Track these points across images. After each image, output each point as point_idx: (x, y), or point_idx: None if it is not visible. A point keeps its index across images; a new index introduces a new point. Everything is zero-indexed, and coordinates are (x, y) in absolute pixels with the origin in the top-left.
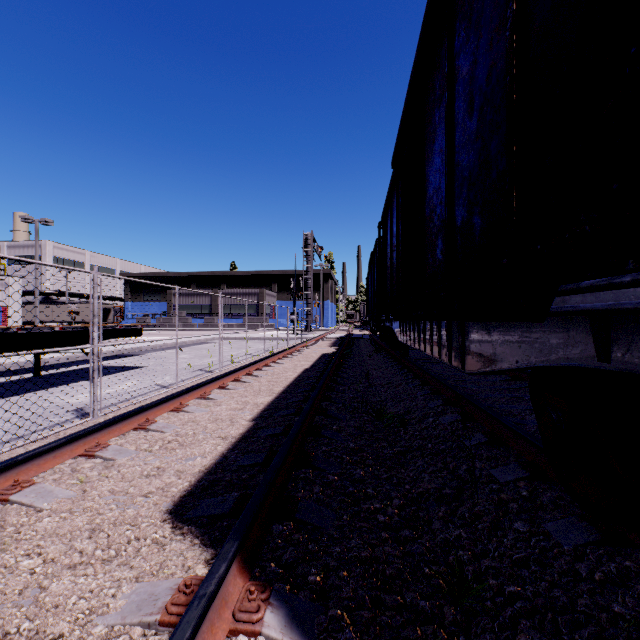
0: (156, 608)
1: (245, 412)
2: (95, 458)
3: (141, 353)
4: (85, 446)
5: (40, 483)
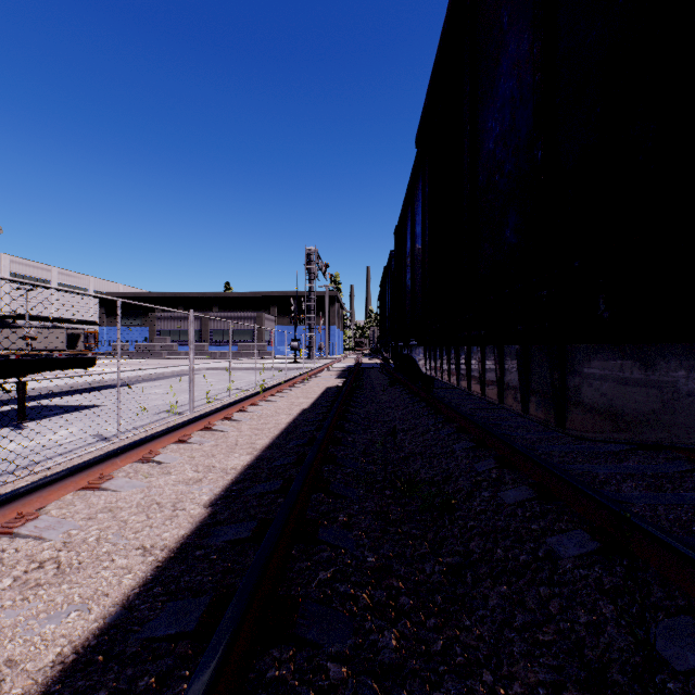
0: None
1: (203, 487)
2: None
3: (104, 387)
4: None
5: None
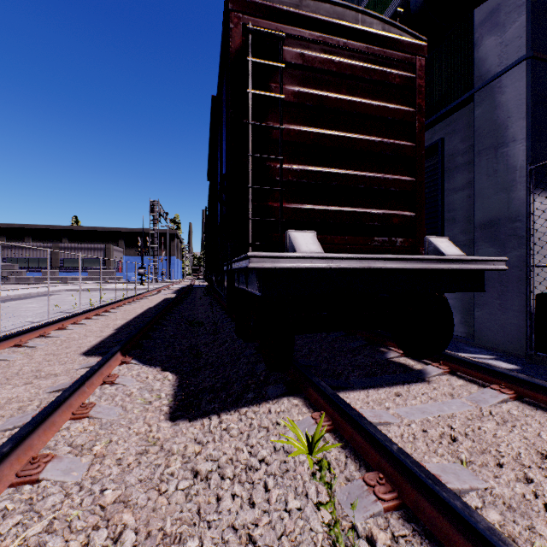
0: (93, 364)
1: (109, 327)
2: (23, 347)
3: None
4: (13, 342)
5: (2, 354)
